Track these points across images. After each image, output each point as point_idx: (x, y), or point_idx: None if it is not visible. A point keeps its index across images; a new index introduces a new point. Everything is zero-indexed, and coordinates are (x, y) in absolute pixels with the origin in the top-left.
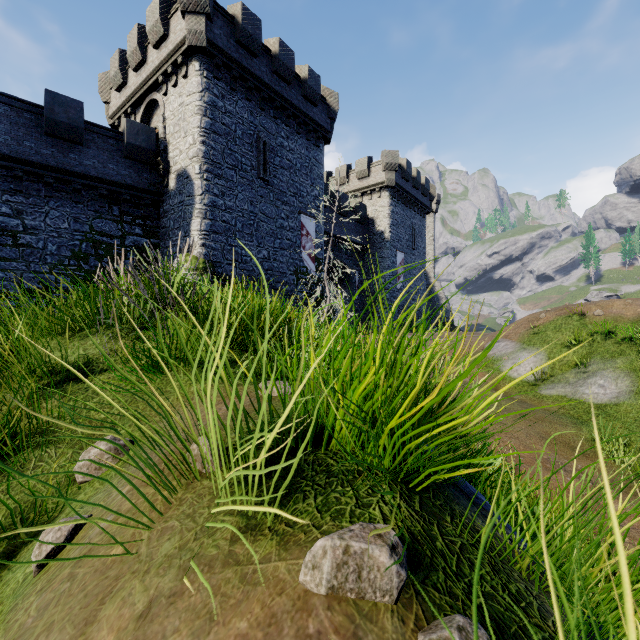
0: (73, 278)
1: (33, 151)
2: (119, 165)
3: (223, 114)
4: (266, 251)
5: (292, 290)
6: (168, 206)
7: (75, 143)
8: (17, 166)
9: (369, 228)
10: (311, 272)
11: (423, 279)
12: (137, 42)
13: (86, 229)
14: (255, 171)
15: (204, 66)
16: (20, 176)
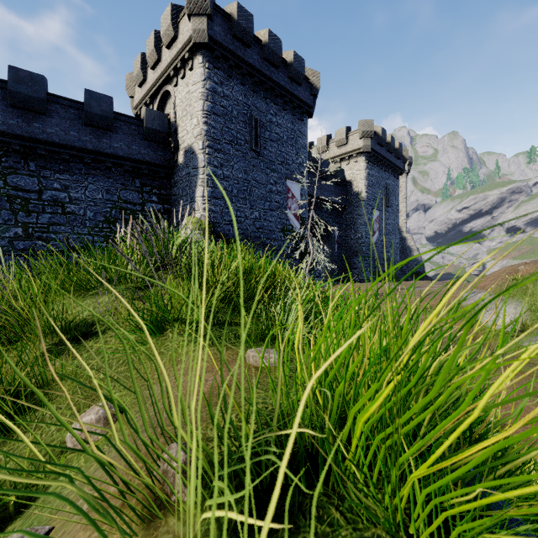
0: (105, 238)
1: (76, 138)
2: (140, 146)
3: (221, 98)
4: (257, 212)
5: (279, 245)
6: (178, 177)
7: (107, 130)
8: (64, 151)
9: (347, 189)
10: (296, 229)
11: (396, 233)
12: (154, 45)
13: (115, 199)
14: (248, 144)
15: (206, 59)
16: (67, 159)
